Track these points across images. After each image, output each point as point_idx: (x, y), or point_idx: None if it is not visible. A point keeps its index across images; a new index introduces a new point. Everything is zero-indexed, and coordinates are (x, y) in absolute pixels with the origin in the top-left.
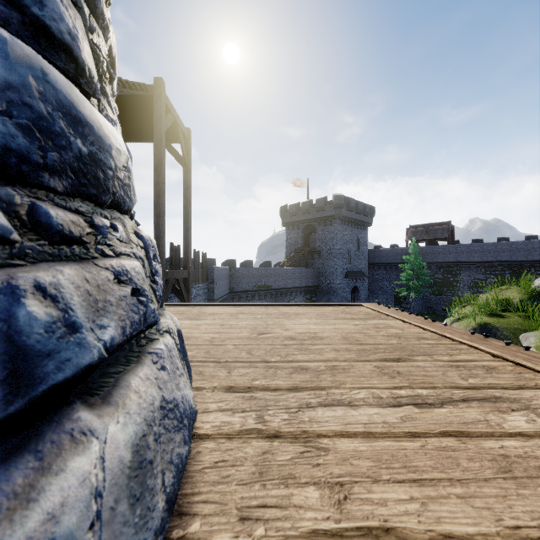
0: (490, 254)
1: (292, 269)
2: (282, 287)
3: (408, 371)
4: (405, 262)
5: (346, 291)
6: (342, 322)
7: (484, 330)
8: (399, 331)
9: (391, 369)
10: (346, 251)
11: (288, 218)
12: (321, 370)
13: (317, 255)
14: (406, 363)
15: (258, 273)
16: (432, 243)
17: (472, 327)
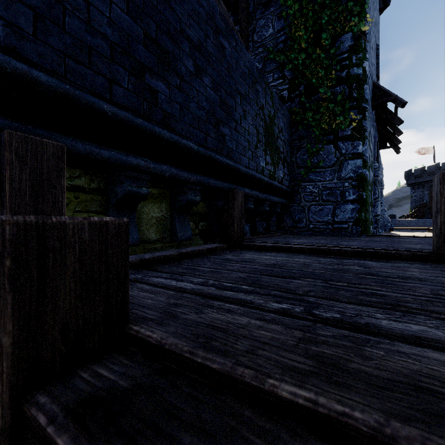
0: None
1: (415, 220)
2: None
3: None
4: None
5: None
6: None
7: None
8: None
9: None
10: None
11: (412, 179)
12: None
13: None
14: None
15: None
16: None
17: None
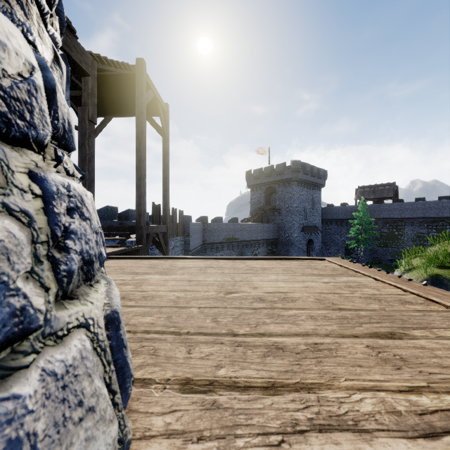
0: (432, 211)
1: (256, 224)
2: (247, 239)
3: (414, 356)
4: (354, 218)
5: (302, 243)
6: (310, 279)
7: (436, 281)
8: (375, 291)
9: (389, 353)
10: (302, 208)
11: (252, 181)
12: (301, 351)
13: (277, 212)
14: (404, 341)
15: (227, 228)
16: (378, 201)
17: (423, 278)
